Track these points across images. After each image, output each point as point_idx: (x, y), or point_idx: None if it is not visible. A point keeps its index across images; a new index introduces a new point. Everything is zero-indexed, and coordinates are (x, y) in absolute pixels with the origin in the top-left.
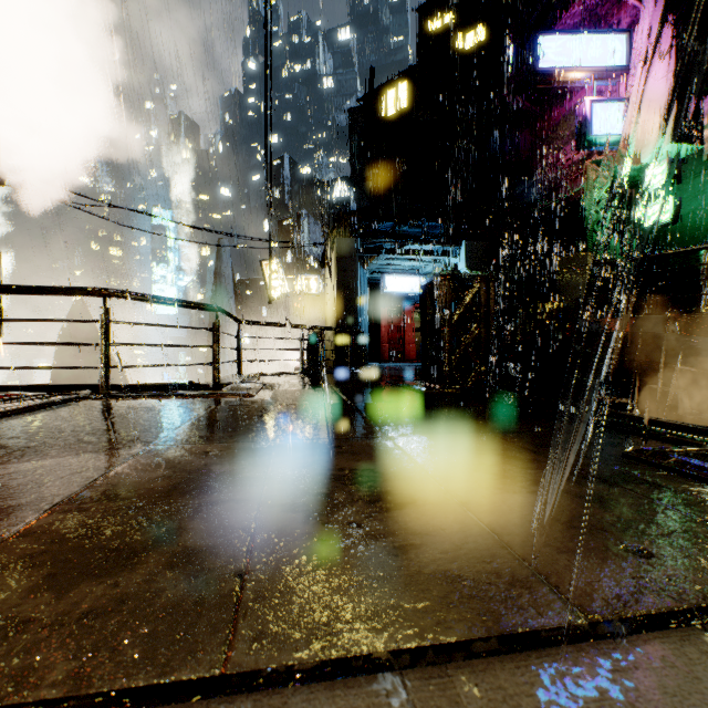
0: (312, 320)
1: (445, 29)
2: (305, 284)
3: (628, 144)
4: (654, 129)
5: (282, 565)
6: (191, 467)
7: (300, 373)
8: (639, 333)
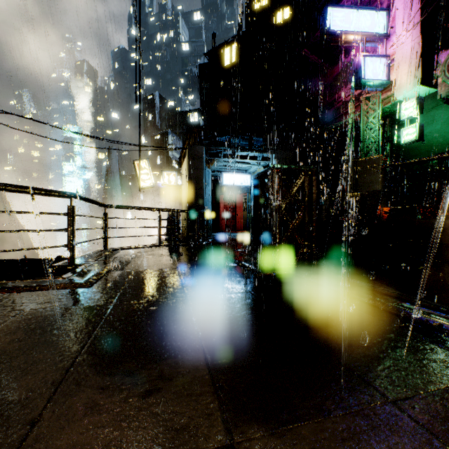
0: (174, 203)
1: (263, 9)
2: (167, 178)
3: (387, 87)
4: (405, 77)
5: None
6: None
7: (157, 245)
8: (433, 220)
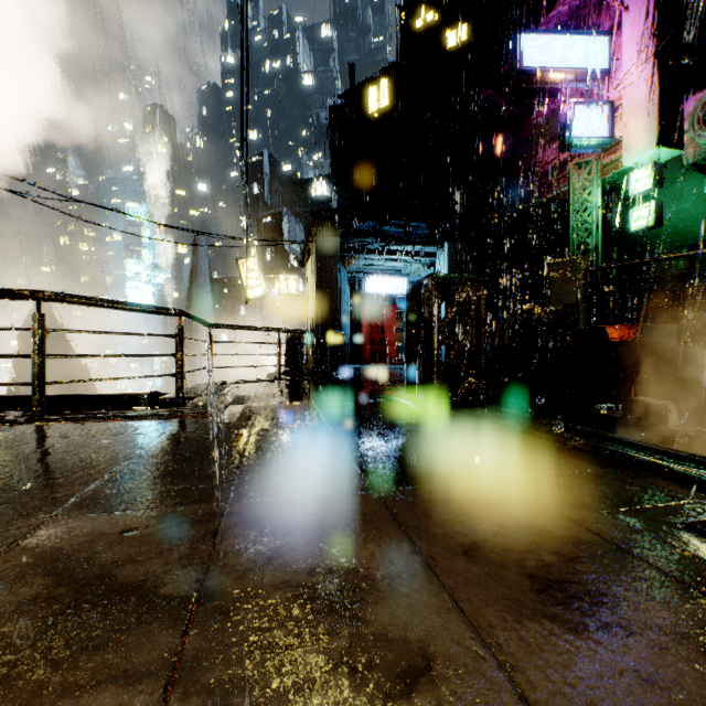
0: (292, 319)
1: (426, 27)
2: (284, 284)
3: (610, 147)
4: (636, 133)
5: None
6: (89, 571)
7: (277, 379)
8: (638, 342)
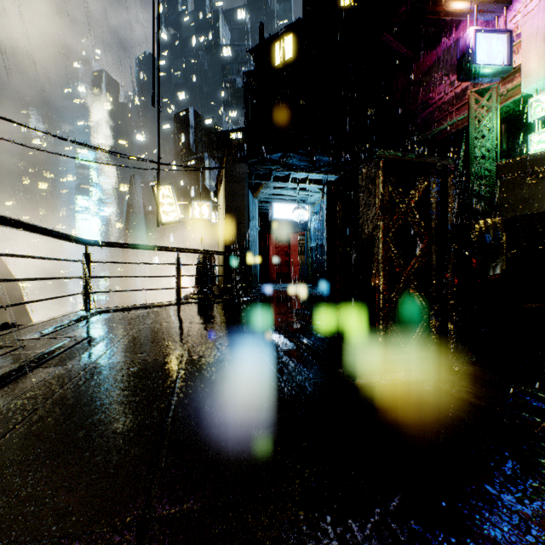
0: (212, 245)
1: None
2: (198, 210)
3: (506, 76)
4: (537, 58)
5: None
6: None
7: (174, 304)
8: None
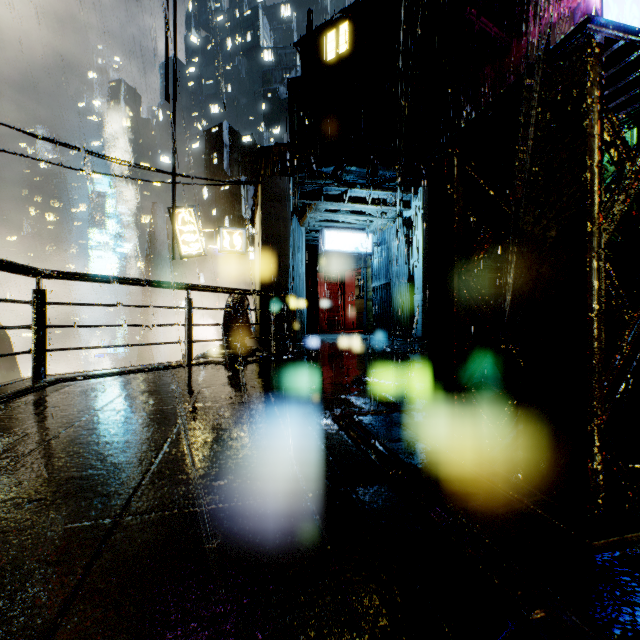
0: (250, 287)
1: None
2: (227, 240)
3: None
4: None
5: None
6: None
7: (182, 365)
8: None
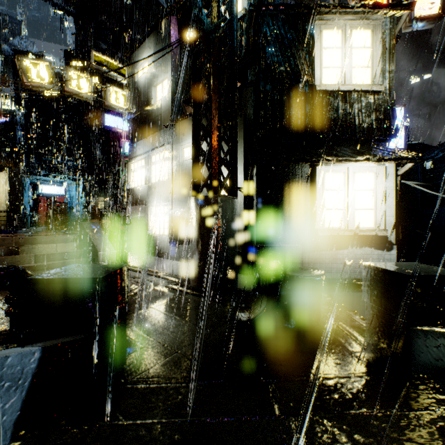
0: None
1: (77, 68)
2: None
3: None
4: None
5: (18, 235)
6: None
7: None
8: (103, 218)
